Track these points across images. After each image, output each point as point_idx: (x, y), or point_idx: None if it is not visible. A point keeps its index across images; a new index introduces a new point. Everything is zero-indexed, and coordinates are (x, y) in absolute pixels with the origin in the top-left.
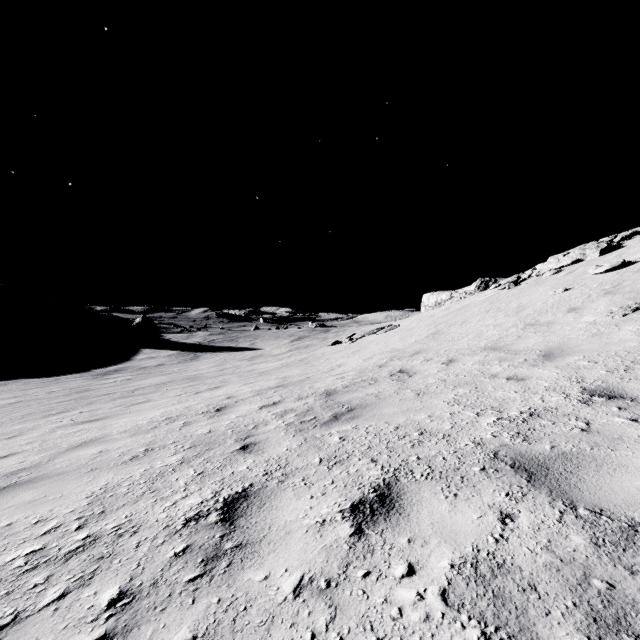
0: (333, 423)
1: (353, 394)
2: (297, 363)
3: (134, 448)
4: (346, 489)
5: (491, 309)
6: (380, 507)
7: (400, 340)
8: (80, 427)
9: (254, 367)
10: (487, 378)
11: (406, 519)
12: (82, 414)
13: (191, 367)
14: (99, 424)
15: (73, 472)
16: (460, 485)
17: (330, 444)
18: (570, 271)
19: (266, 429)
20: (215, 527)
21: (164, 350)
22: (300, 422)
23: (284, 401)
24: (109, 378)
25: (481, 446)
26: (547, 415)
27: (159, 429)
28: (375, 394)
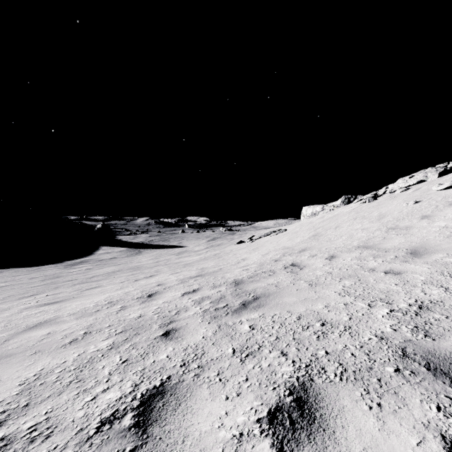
0: (242, 311)
1: (257, 284)
2: (212, 257)
3: (76, 331)
4: (261, 389)
5: (357, 217)
6: (300, 418)
7: (288, 240)
8: (41, 309)
9: (180, 260)
10: (367, 271)
11: (332, 439)
12: (47, 297)
13: (135, 260)
14: (56, 306)
15: (19, 354)
16: (380, 391)
17: (241, 333)
18: (416, 189)
19: (186, 315)
20: (127, 435)
21: (117, 247)
22: (214, 309)
23: (202, 289)
24: (76, 268)
25: (385, 341)
26: (436, 308)
27: (100, 312)
28: (275, 284)
